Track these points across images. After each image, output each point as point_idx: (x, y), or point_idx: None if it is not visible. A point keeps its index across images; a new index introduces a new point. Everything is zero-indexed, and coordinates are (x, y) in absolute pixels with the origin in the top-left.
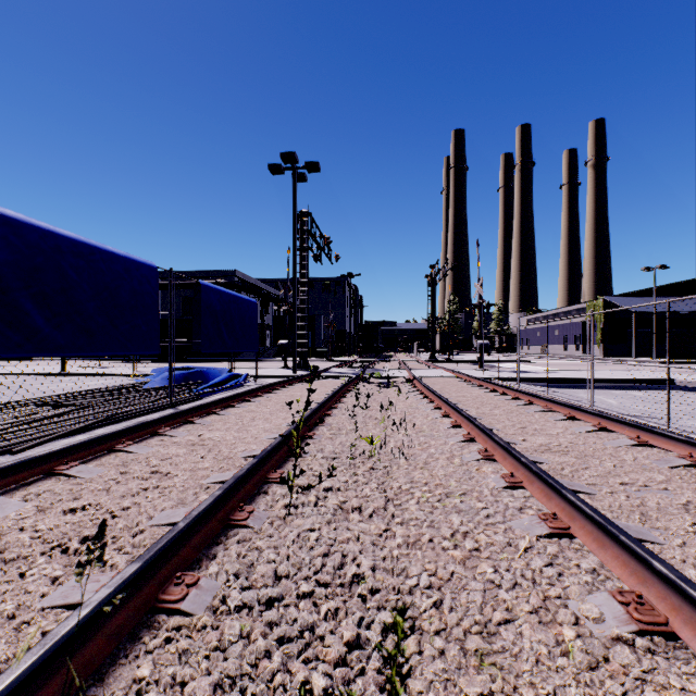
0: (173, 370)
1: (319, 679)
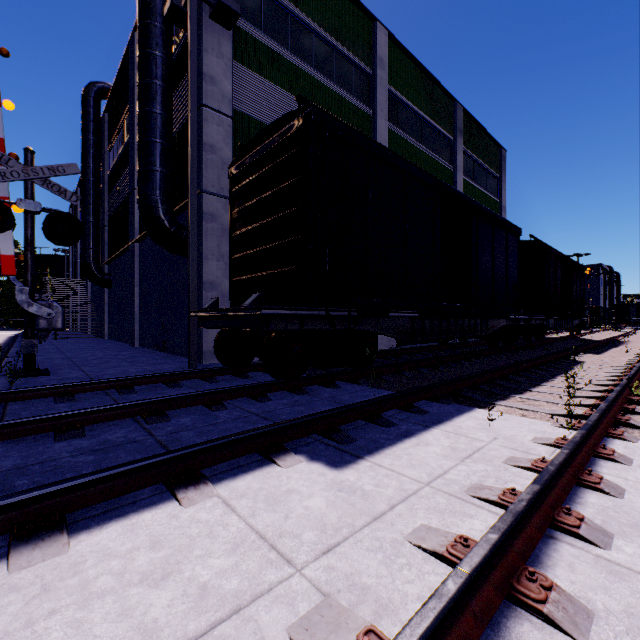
0: None
1: (604, 334)
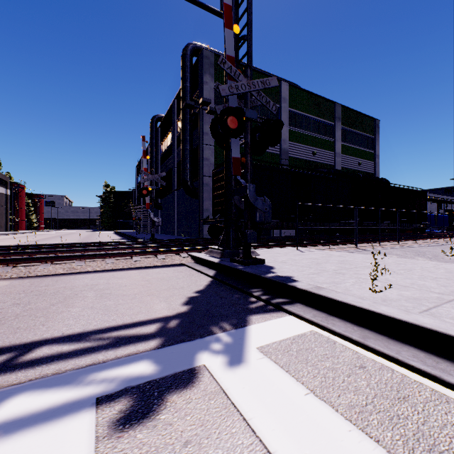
0: None
1: None
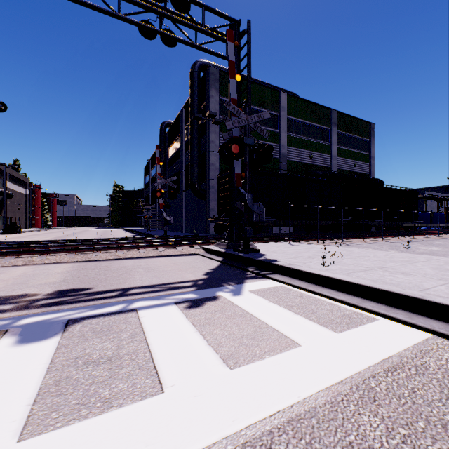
0: (418, 228)
1: None
